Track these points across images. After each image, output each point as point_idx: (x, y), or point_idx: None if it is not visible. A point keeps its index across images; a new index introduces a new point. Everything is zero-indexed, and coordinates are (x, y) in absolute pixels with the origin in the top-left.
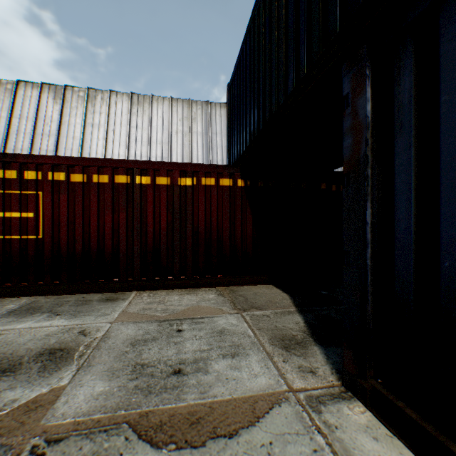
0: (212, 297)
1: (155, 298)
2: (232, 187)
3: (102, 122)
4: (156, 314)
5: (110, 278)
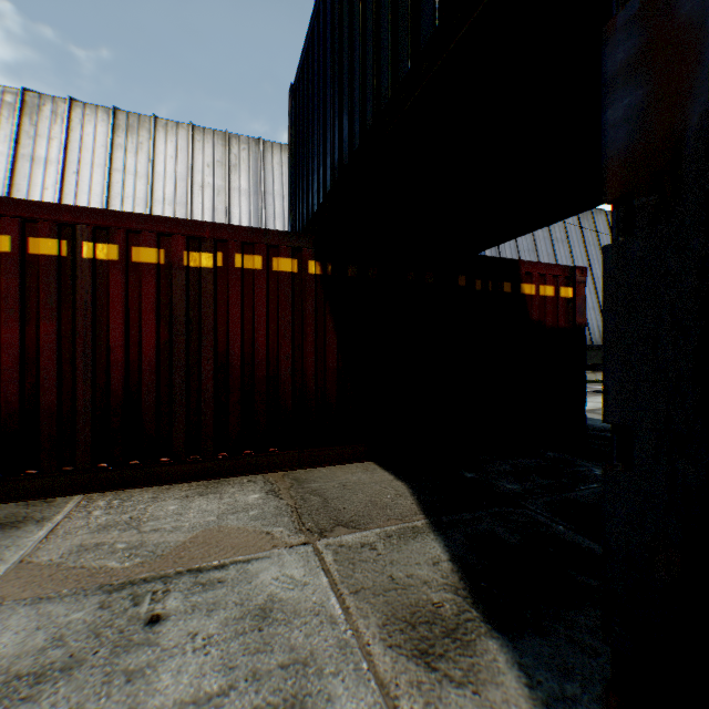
0: (254, 500)
1: (122, 513)
2: (298, 275)
3: (53, 156)
4: (108, 564)
5: (18, 470)
